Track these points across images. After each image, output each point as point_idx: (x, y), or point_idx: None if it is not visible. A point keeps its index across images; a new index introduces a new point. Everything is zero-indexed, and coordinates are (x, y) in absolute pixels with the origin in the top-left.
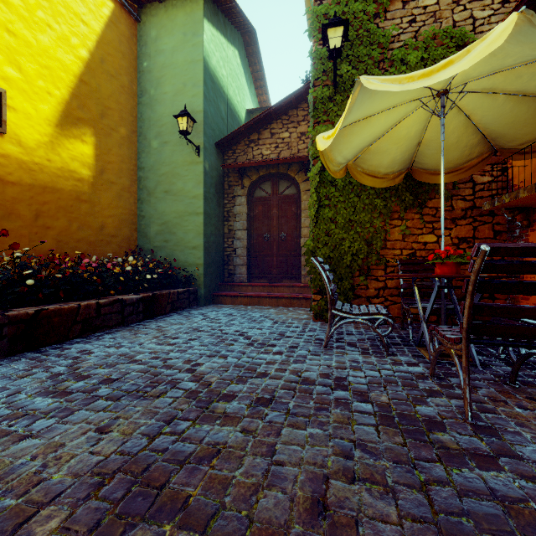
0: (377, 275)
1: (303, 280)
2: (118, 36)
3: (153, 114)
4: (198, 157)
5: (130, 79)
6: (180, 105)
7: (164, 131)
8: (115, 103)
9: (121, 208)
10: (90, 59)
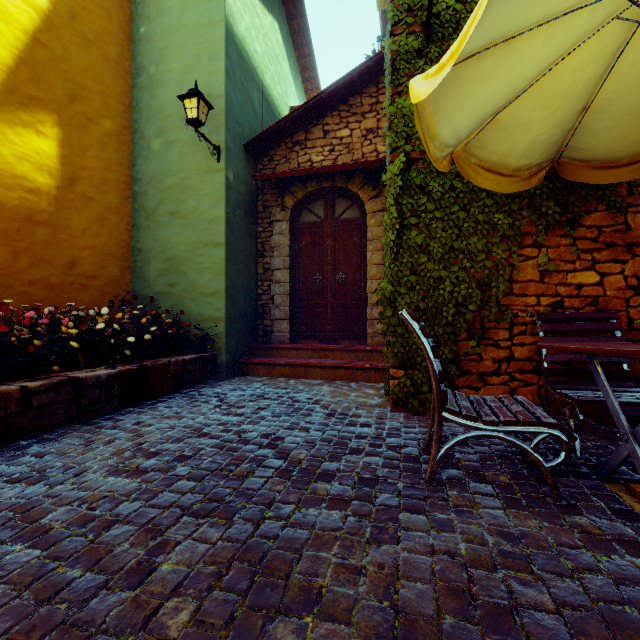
0: (496, 339)
1: (370, 341)
2: None
3: (154, 101)
4: (218, 161)
5: (119, 50)
6: (192, 87)
7: (169, 126)
8: (94, 82)
9: (104, 237)
10: (51, 11)
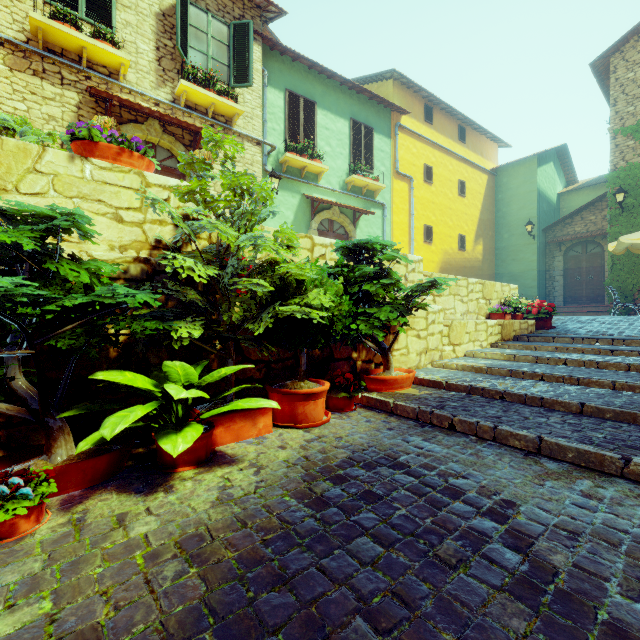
0: None
1: (606, 303)
2: (489, 189)
3: (504, 221)
4: (534, 240)
5: (492, 206)
6: (522, 215)
7: (511, 229)
8: (488, 222)
9: (489, 271)
10: (481, 208)
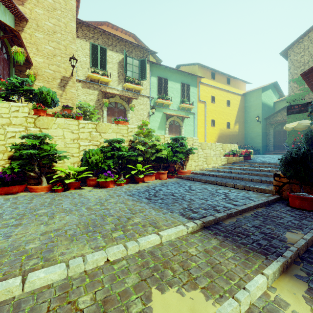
0: None
1: None
2: (241, 102)
3: (248, 115)
4: (260, 123)
5: (243, 109)
6: (255, 112)
7: (251, 118)
8: (241, 116)
9: (242, 136)
10: (238, 110)
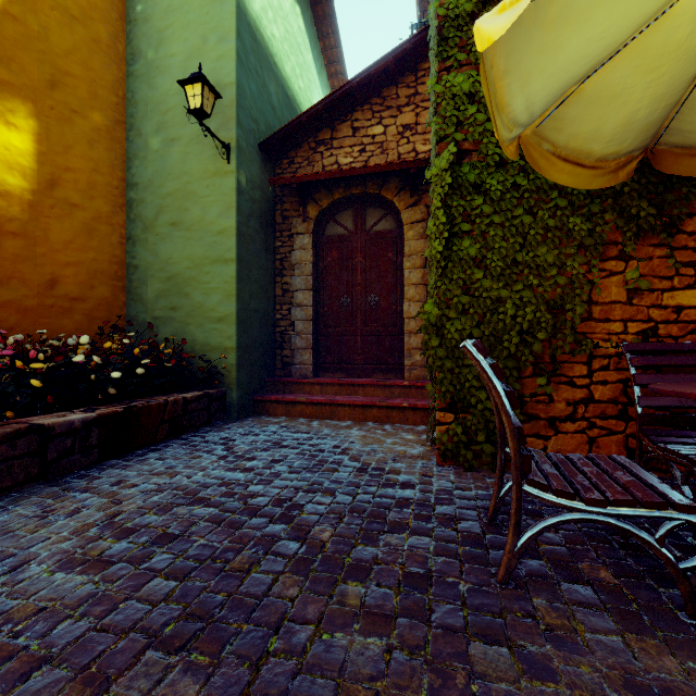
0: (571, 375)
1: (407, 374)
2: None
3: (152, 92)
4: (228, 162)
5: (111, 30)
6: None
7: (170, 121)
8: (80, 66)
9: (92, 252)
10: None
